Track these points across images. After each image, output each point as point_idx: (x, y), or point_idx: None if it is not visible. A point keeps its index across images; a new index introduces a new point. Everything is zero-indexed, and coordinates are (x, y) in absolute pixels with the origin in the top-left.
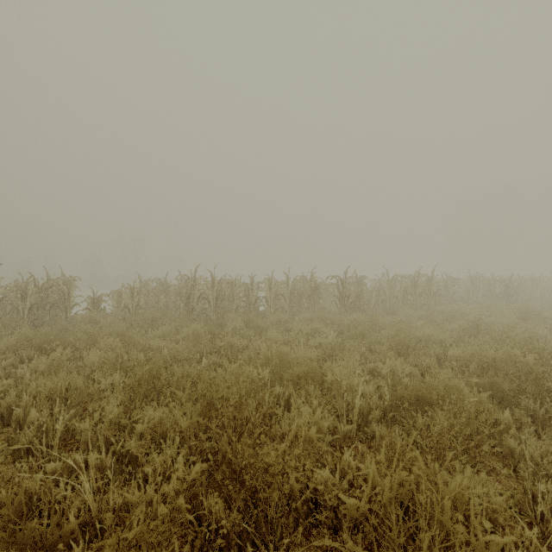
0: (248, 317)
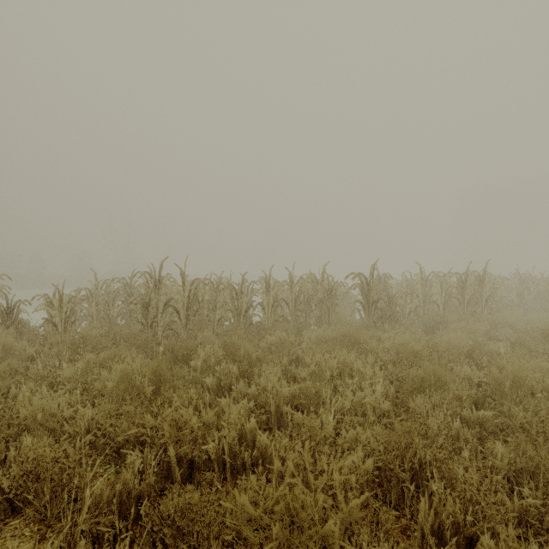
0: (231, 341)
